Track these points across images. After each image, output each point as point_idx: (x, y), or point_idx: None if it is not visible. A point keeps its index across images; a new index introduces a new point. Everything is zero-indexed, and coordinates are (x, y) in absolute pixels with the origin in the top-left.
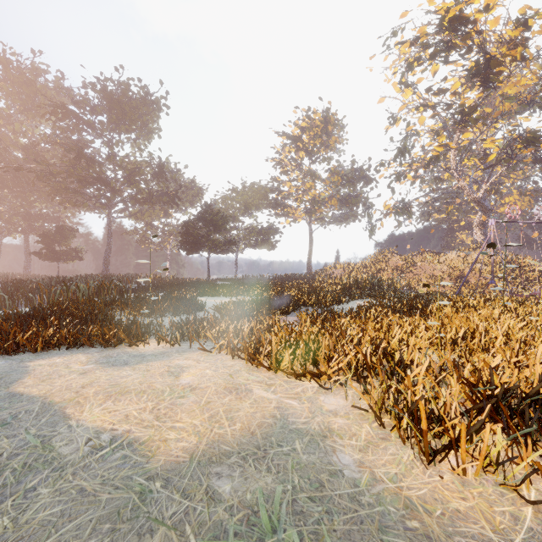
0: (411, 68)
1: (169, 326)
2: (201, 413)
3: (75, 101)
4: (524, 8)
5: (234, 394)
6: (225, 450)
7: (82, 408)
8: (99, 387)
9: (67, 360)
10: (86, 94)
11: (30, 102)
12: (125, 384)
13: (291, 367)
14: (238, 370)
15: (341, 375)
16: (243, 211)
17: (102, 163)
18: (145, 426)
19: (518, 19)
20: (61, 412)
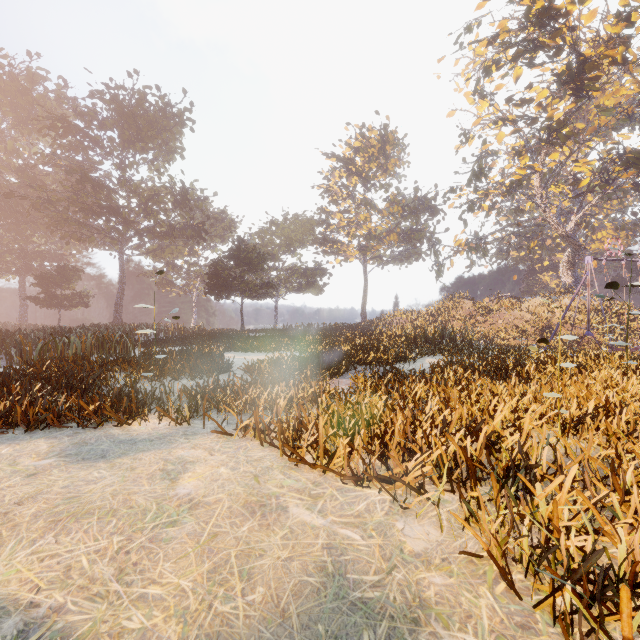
0: (488, 72)
1: (178, 395)
2: (197, 562)
3: (79, 112)
4: None
5: (257, 516)
6: None
7: None
8: (45, 503)
9: (18, 450)
10: (93, 104)
11: (25, 115)
12: (89, 497)
13: (349, 468)
14: (268, 467)
15: None
16: (284, 248)
17: (112, 189)
18: (92, 595)
19: (619, 12)
20: None
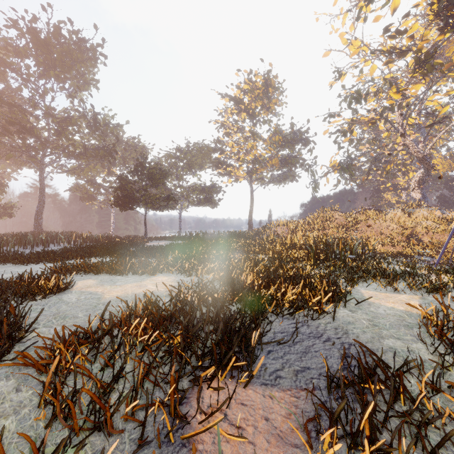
0: (370, 0)
1: None
2: None
3: None
4: None
5: None
6: None
7: None
8: None
9: None
10: (7, 32)
11: None
12: None
13: None
14: None
15: None
16: (186, 169)
17: (24, 108)
18: None
19: None
20: None
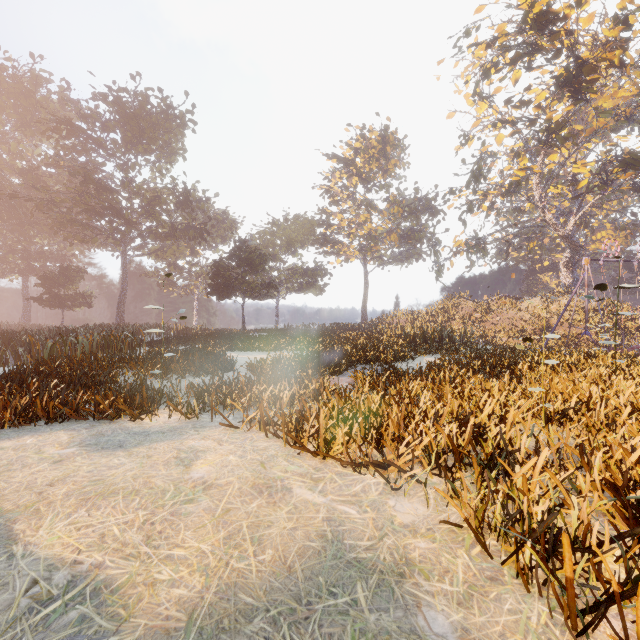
0: (487, 75)
1: (186, 391)
2: (214, 531)
3: (82, 115)
4: (624, 3)
5: (265, 495)
6: (245, 605)
7: (39, 522)
8: (74, 484)
9: (41, 440)
10: (96, 107)
11: (28, 116)
12: (112, 480)
13: (347, 454)
14: (273, 456)
15: (415, 464)
16: (285, 248)
17: (115, 190)
18: (126, 555)
19: (617, 15)
20: (6, 530)
